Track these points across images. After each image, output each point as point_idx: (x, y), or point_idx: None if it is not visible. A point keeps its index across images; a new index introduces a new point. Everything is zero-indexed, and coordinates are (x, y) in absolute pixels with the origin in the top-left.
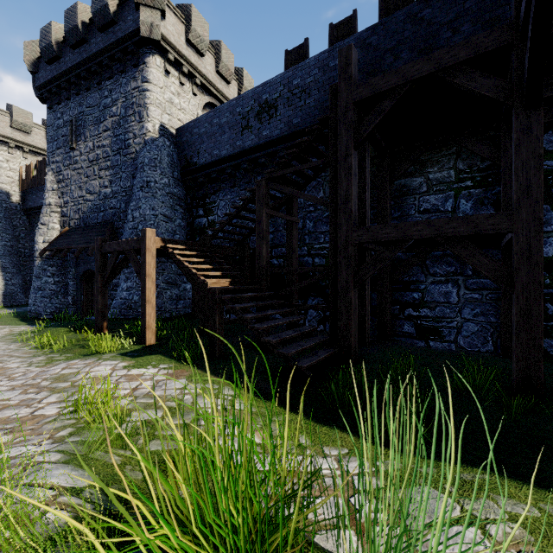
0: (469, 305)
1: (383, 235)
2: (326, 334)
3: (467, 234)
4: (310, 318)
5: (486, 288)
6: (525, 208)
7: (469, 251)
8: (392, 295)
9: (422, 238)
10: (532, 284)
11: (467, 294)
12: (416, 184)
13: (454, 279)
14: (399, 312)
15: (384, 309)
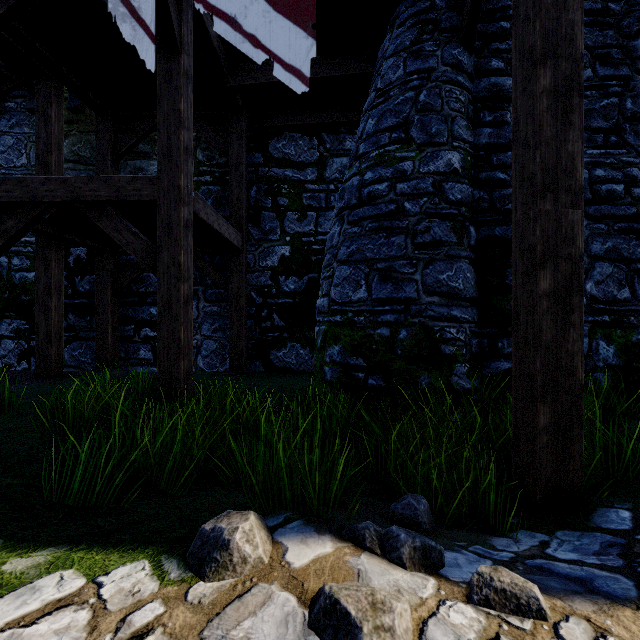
0: (209, 319)
1: (2, 193)
2: (6, 372)
3: (108, 200)
4: (5, 352)
5: (225, 299)
6: (167, 173)
7: (115, 225)
8: (126, 311)
9: (61, 204)
10: (173, 266)
11: (206, 307)
12: (154, 169)
13: (195, 290)
14: (134, 333)
15: (104, 329)
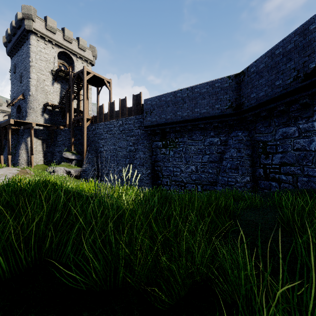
0: None
1: None
2: None
3: None
4: None
5: None
6: None
7: None
8: None
9: None
10: None
11: None
12: None
13: None
14: None
15: None
